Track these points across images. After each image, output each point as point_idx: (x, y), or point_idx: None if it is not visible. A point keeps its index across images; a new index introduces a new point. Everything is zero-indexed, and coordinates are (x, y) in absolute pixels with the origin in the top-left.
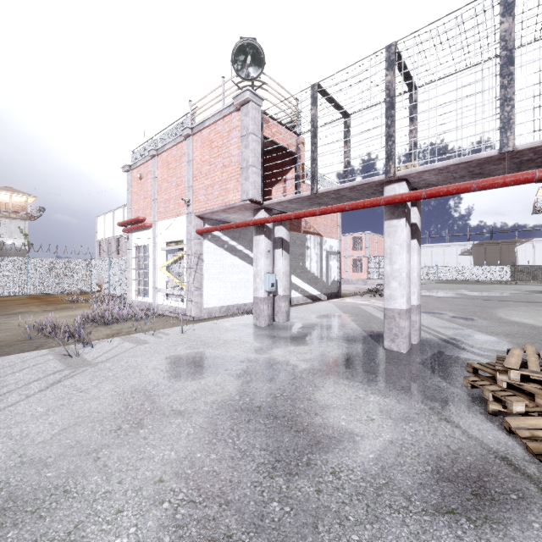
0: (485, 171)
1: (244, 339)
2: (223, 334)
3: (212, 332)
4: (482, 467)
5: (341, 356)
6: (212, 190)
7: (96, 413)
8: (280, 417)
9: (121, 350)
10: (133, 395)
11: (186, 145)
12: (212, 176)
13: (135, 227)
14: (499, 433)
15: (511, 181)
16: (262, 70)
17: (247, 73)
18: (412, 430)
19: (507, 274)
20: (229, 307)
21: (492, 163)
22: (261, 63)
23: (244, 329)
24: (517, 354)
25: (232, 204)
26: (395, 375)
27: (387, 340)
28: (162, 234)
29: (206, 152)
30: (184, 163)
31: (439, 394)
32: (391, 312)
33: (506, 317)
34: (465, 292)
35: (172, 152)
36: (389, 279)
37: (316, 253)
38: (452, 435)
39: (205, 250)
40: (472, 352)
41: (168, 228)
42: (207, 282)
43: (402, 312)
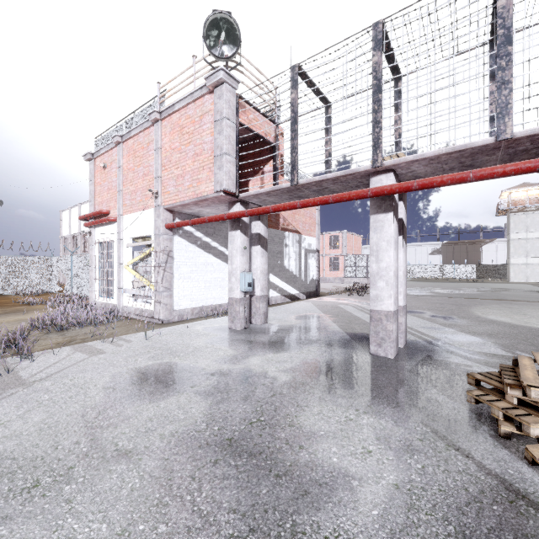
0: (476, 163)
1: (217, 345)
2: (194, 340)
3: (181, 337)
4: (515, 523)
5: (325, 364)
6: (183, 180)
7: (10, 460)
8: (256, 455)
9: (69, 363)
10: (68, 427)
11: (154, 131)
12: (183, 165)
13: (98, 221)
14: (519, 464)
15: (512, 170)
16: (237, 49)
17: (221, 51)
18: (418, 466)
19: (473, 273)
20: (202, 309)
21: (485, 153)
22: (236, 42)
23: (217, 333)
24: (529, 365)
25: (204, 196)
26: (386, 387)
27: (373, 345)
28: (127, 228)
29: (176, 139)
30: (151, 151)
31: (440, 410)
32: (378, 315)
33: (483, 315)
34: (438, 290)
35: (138, 139)
36: (375, 278)
37: (294, 251)
38: (467, 471)
39: (175, 246)
40: (462, 356)
41: (135, 222)
42: (178, 281)
43: (390, 315)
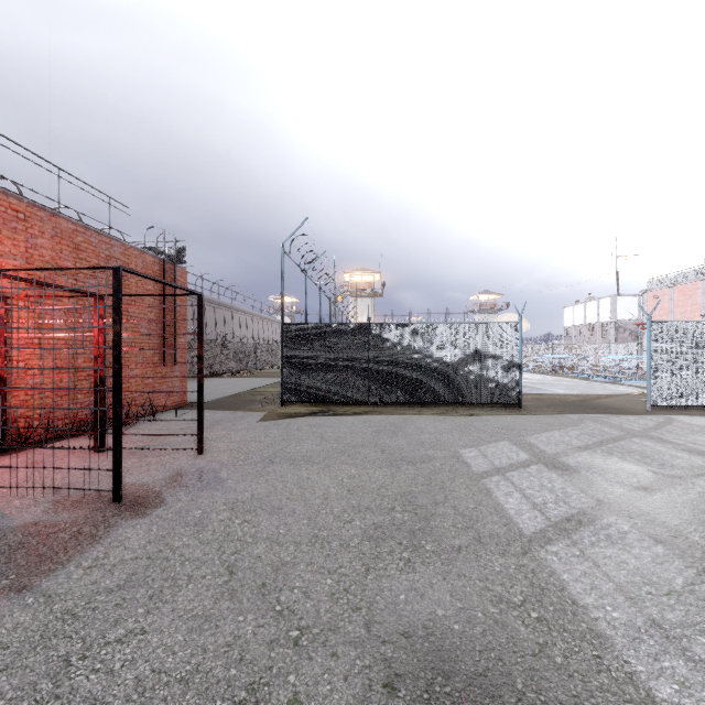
0: None
1: None
2: None
3: None
4: None
5: None
6: None
7: None
8: None
9: None
10: None
11: (701, 284)
12: None
13: None
14: None
15: None
16: None
17: None
18: None
19: None
20: None
21: None
22: None
23: None
24: None
25: None
26: None
27: None
28: None
29: None
30: (698, 293)
31: None
32: None
33: None
34: None
35: (687, 286)
36: None
37: None
38: None
39: None
40: None
41: None
42: None
43: None
